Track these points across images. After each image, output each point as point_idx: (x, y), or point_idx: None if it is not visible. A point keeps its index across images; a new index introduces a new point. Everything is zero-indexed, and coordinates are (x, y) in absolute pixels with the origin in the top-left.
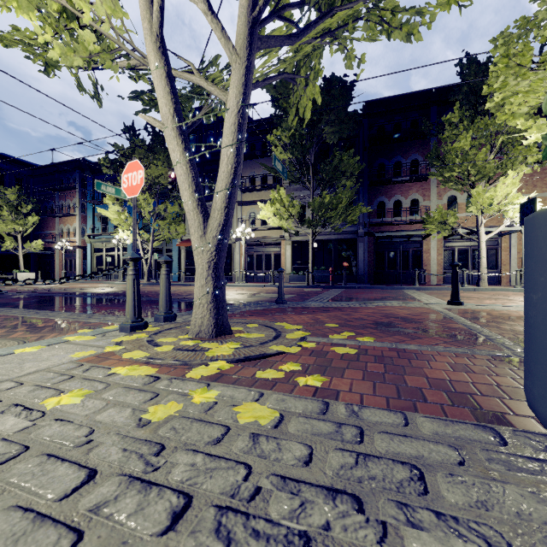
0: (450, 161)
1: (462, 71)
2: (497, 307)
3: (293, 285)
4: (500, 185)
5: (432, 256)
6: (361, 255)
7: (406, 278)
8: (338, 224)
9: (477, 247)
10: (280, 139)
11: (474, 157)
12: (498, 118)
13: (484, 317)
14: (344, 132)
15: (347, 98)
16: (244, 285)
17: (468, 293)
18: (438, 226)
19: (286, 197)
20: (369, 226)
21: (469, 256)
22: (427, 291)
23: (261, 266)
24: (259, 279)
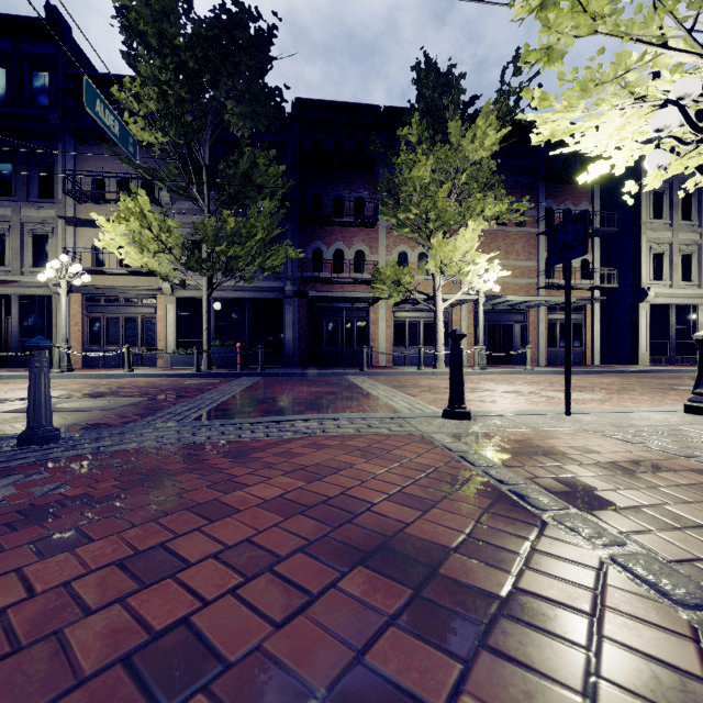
0: (407, 197)
1: (420, 79)
2: (527, 418)
3: (169, 372)
4: (460, 238)
5: (381, 329)
6: (289, 324)
7: (349, 358)
8: (252, 271)
9: (429, 319)
10: (141, 101)
11: (435, 194)
12: (524, 56)
13: (568, 471)
14: (259, 119)
15: (263, 57)
16: (61, 376)
17: (431, 380)
18: (392, 286)
19: (162, 217)
20: (301, 281)
21: (421, 330)
22: (379, 377)
23: (116, 338)
24: (112, 361)
